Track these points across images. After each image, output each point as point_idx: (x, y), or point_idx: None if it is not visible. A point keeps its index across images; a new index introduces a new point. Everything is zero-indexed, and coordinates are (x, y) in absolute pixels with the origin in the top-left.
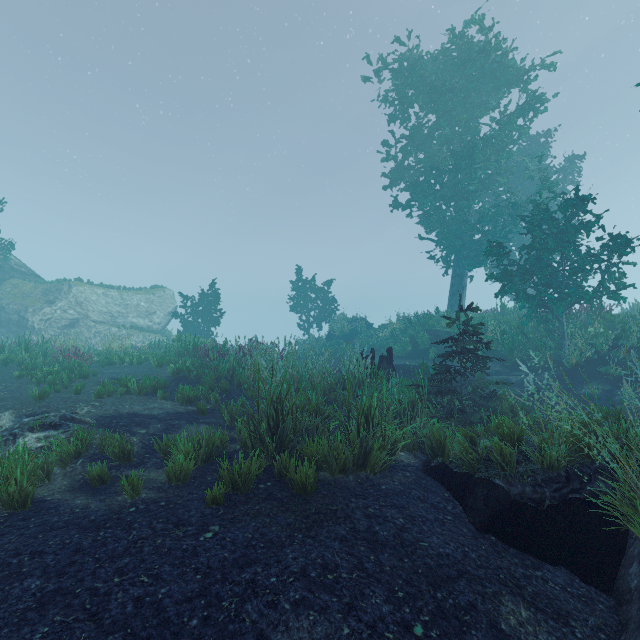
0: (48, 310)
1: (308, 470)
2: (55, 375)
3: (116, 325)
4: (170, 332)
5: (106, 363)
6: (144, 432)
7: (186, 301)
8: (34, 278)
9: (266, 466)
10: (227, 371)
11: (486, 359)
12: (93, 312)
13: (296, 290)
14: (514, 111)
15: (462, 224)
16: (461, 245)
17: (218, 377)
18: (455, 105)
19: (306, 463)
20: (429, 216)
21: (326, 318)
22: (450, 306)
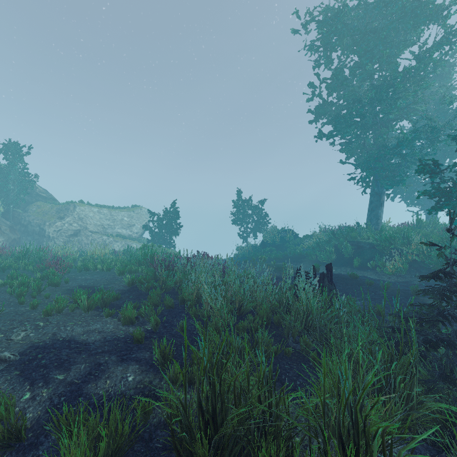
0: (59, 224)
1: None
2: (28, 285)
3: (106, 234)
4: (145, 239)
5: (82, 269)
6: (61, 378)
7: (154, 217)
8: (52, 201)
9: None
10: (174, 283)
11: None
12: (90, 225)
13: (237, 207)
14: (433, 44)
15: (381, 149)
16: (381, 167)
17: (166, 289)
18: (376, 44)
19: None
20: (350, 143)
21: (260, 229)
22: (369, 220)
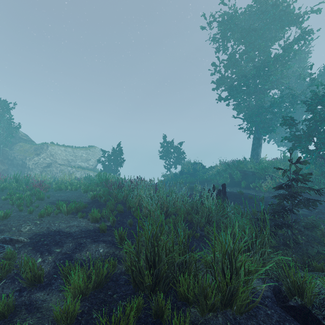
0: (36, 158)
1: (183, 323)
2: (23, 199)
3: (70, 166)
4: (98, 169)
5: (57, 189)
6: (59, 251)
7: (105, 154)
8: (31, 142)
9: (144, 296)
10: (123, 197)
11: (316, 201)
12: (59, 159)
13: (163, 147)
14: (293, 40)
15: (260, 108)
16: (260, 120)
17: (117, 201)
18: (256, 39)
19: (182, 318)
20: (239, 104)
21: (179, 162)
22: (252, 156)
